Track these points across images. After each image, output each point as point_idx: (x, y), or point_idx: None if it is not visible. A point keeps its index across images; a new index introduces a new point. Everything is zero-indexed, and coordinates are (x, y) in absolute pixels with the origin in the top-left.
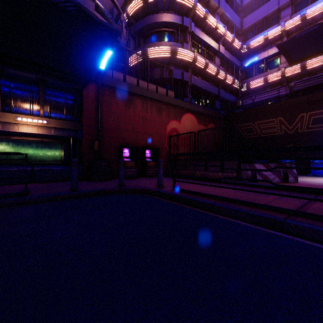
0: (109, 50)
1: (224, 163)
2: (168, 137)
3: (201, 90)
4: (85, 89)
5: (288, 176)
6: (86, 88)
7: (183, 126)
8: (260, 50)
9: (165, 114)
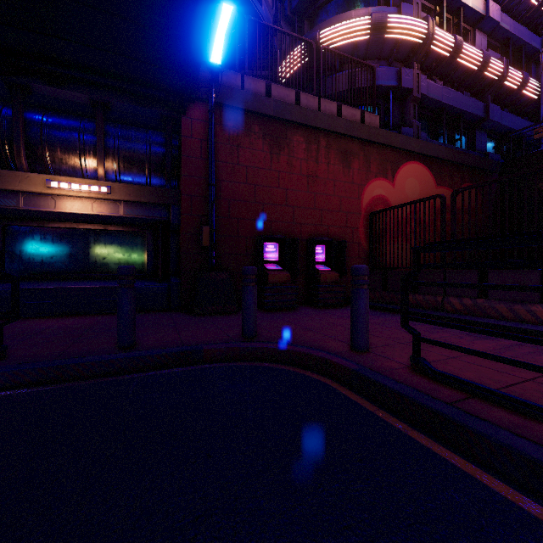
0: (227, 3)
1: None
2: (365, 216)
3: (441, 108)
4: (184, 118)
5: None
6: (186, 114)
7: (401, 191)
8: None
9: (359, 166)
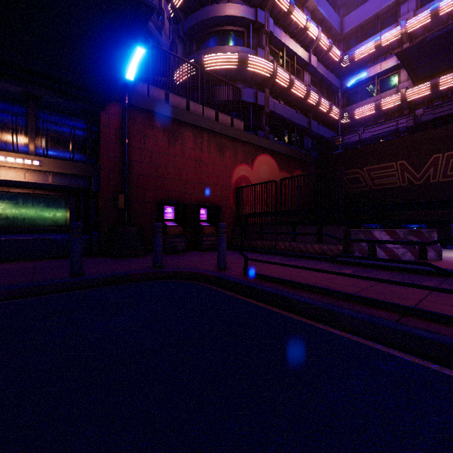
0: (140, 47)
1: (323, 229)
2: (234, 189)
3: (283, 120)
4: (103, 112)
5: (427, 250)
6: (104, 110)
7: (257, 173)
8: (368, 63)
9: (230, 155)
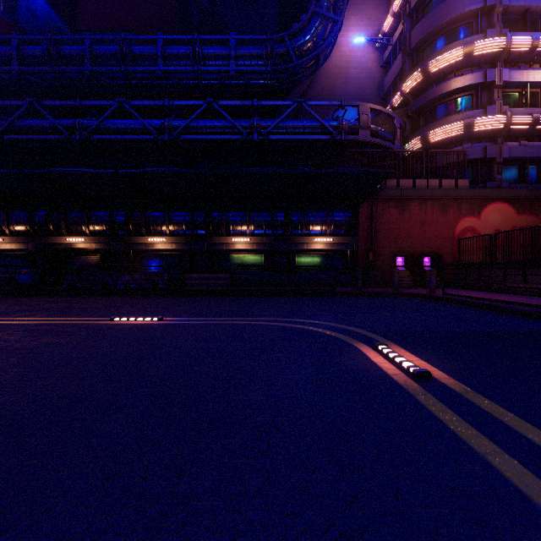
0: None
1: (526, 272)
2: (458, 239)
3: (525, 159)
4: (360, 206)
5: None
6: (361, 204)
7: (486, 222)
8: None
9: (453, 212)
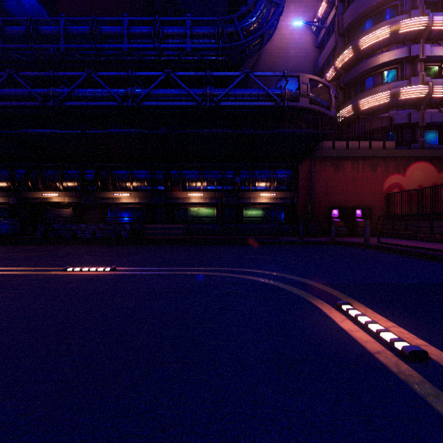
0: None
1: None
2: (385, 194)
3: None
4: (300, 165)
5: None
6: (300, 163)
7: (410, 179)
8: None
9: (382, 170)
